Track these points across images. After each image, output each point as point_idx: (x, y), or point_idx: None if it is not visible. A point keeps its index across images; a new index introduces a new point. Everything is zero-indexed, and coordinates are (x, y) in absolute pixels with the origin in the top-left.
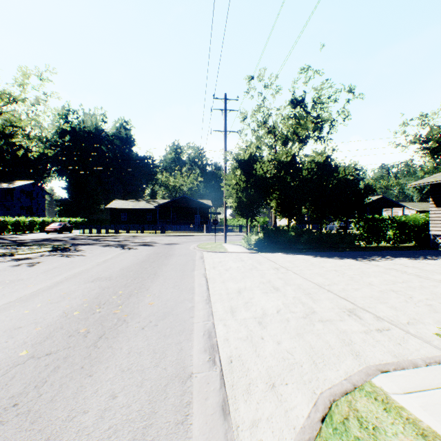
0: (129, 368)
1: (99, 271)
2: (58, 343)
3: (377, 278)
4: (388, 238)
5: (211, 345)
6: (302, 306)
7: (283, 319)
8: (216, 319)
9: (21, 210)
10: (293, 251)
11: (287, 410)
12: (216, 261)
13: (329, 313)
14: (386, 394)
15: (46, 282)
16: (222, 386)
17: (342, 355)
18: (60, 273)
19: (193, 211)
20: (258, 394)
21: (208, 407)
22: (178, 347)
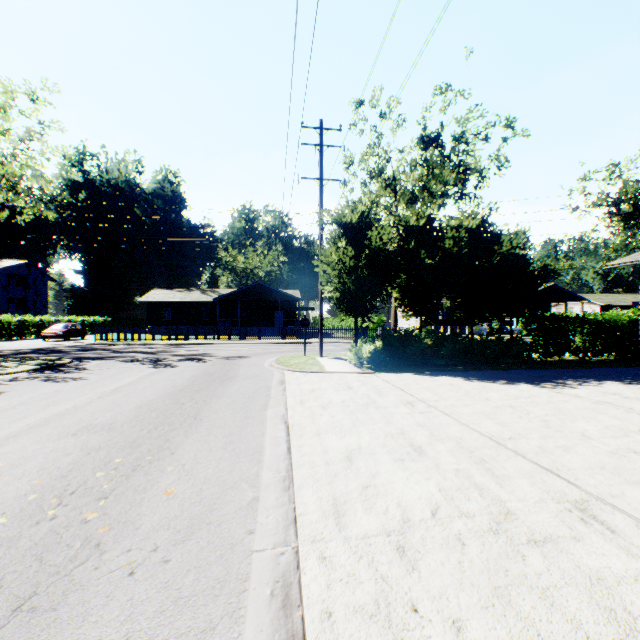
0: None
1: (97, 411)
2: None
3: (591, 422)
4: (575, 348)
5: (287, 639)
6: (481, 498)
7: (450, 537)
8: (303, 538)
9: (9, 304)
10: (431, 370)
11: None
12: (306, 389)
13: (540, 515)
14: None
15: None
16: None
17: None
18: (23, 416)
19: (272, 307)
20: None
21: None
22: None
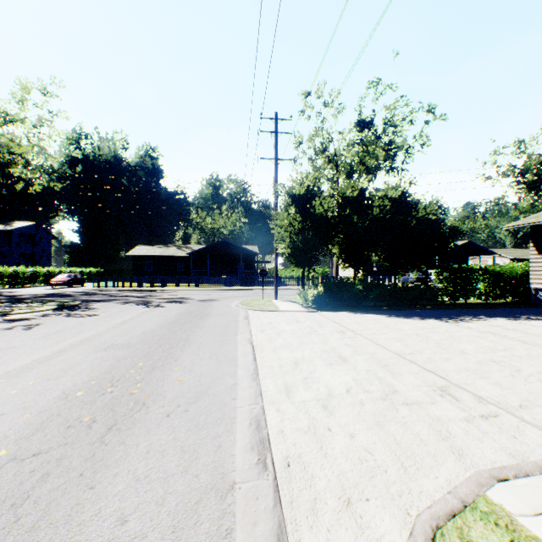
0: (147, 475)
1: (115, 336)
2: (52, 438)
3: (471, 344)
4: (478, 293)
5: (260, 440)
6: (379, 384)
7: (355, 401)
8: (267, 401)
9: (21, 258)
10: (362, 310)
11: (371, 541)
12: (265, 322)
13: (414, 392)
14: (511, 516)
15: (44, 351)
16: (277, 504)
17: (440, 455)
18: (64, 339)
19: (235, 260)
20: (328, 516)
21: (257, 538)
22: (215, 443)
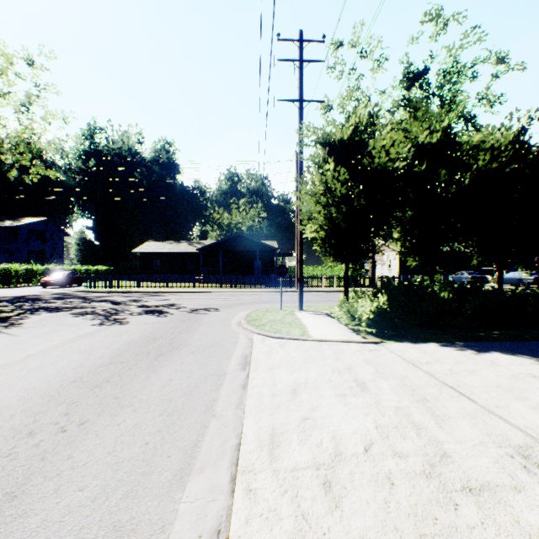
0: None
1: None
2: None
3: None
4: None
5: None
6: None
7: None
8: None
9: (29, 255)
10: (461, 338)
11: None
12: (282, 386)
13: None
14: None
15: None
16: None
17: None
18: None
19: (251, 256)
20: None
21: None
22: None
